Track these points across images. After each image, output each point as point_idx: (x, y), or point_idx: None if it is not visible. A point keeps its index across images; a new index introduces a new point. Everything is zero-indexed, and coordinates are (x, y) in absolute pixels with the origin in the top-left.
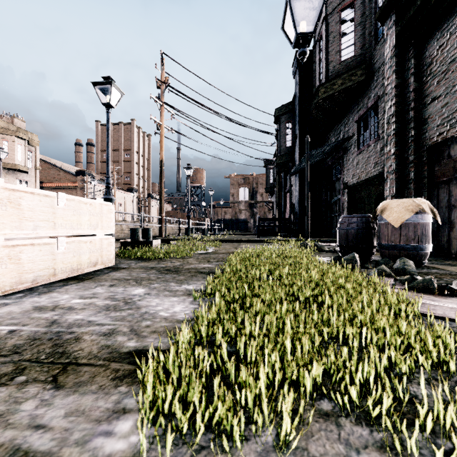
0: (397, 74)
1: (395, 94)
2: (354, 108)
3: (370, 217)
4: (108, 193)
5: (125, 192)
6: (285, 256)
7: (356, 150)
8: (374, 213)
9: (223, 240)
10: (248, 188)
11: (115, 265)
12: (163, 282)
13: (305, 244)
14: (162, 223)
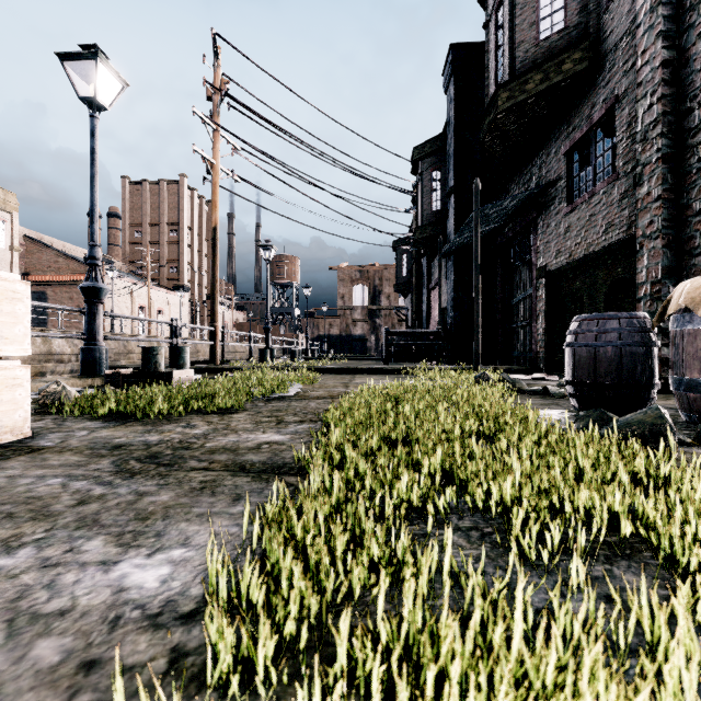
0: (666, 40)
1: (663, 80)
2: (560, 130)
3: (648, 318)
4: (93, 276)
5: (169, 292)
6: (467, 412)
7: (565, 205)
8: (661, 309)
9: (323, 369)
10: (367, 286)
11: (24, 440)
12: (71, 531)
13: (484, 378)
14: (216, 338)
